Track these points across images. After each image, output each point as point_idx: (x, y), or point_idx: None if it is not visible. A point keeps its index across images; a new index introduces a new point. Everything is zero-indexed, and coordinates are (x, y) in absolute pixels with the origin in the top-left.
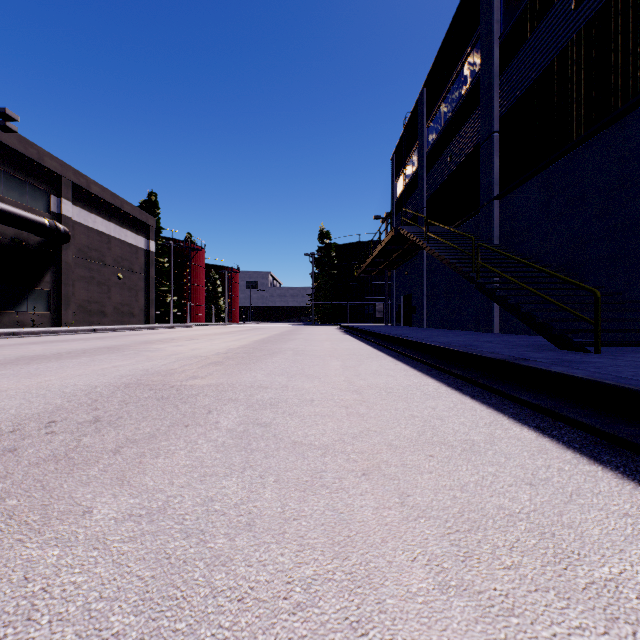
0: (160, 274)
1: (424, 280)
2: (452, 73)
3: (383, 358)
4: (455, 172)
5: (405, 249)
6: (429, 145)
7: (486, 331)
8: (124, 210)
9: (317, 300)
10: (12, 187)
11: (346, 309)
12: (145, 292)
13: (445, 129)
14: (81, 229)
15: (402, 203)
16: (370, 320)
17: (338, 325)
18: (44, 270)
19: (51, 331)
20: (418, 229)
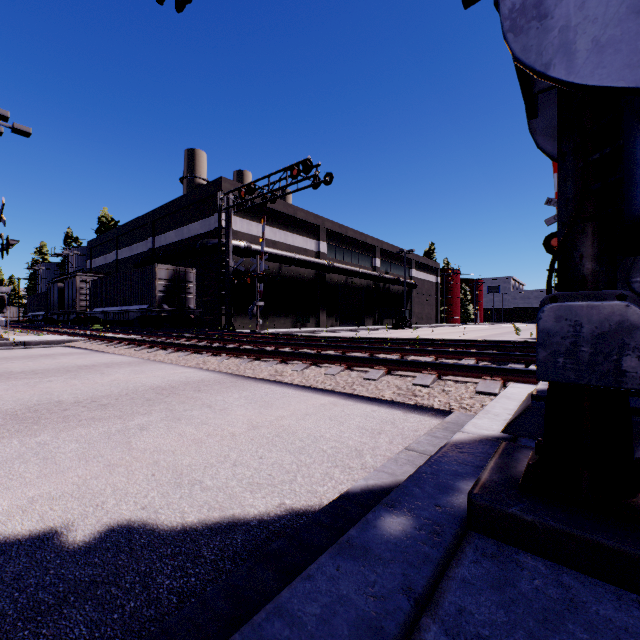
0: None
1: None
2: None
3: None
4: None
5: None
6: None
7: None
8: (429, 265)
9: None
10: (401, 270)
11: None
12: (435, 306)
13: None
14: (416, 280)
15: None
16: None
17: None
18: (408, 301)
19: (423, 326)
20: None
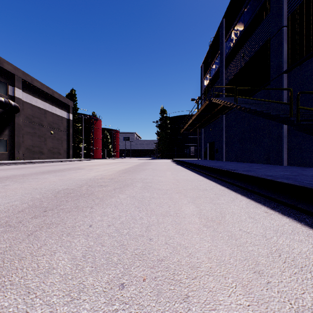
0: (77, 132)
1: (223, 133)
2: (245, 2)
3: (233, 196)
4: (247, 63)
5: (212, 114)
6: (226, 52)
7: (276, 164)
8: (54, 96)
9: (159, 146)
10: None
11: (174, 150)
12: (67, 141)
13: (239, 39)
14: (28, 105)
15: (208, 90)
16: (187, 156)
17: (170, 159)
18: (4, 128)
19: None
20: (225, 98)
